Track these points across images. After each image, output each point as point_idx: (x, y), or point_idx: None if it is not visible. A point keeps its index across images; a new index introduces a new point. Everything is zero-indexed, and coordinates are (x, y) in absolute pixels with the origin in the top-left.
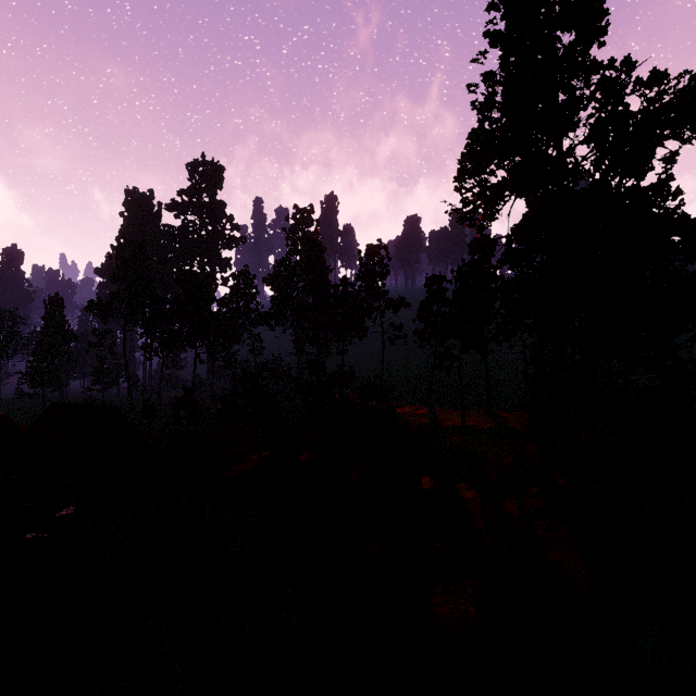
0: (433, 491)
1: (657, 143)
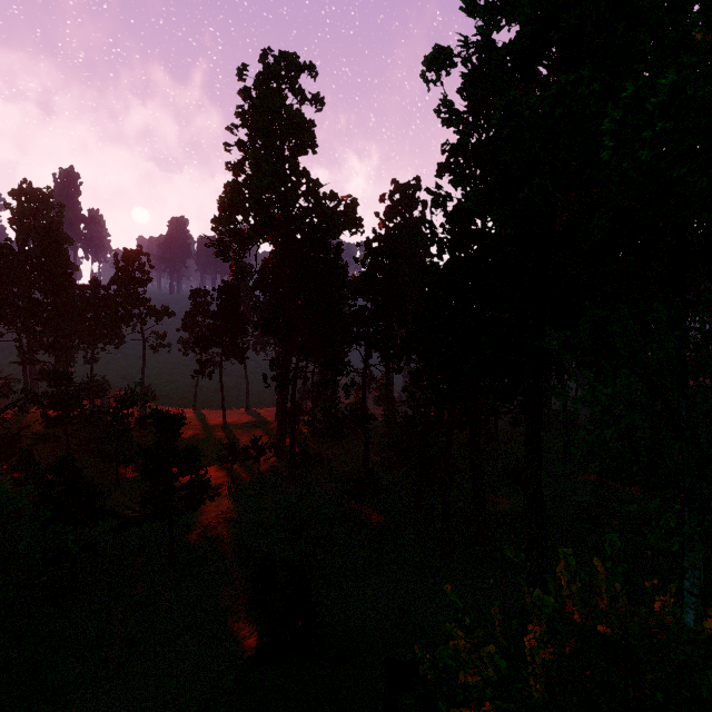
0: (186, 449)
1: (342, 229)
